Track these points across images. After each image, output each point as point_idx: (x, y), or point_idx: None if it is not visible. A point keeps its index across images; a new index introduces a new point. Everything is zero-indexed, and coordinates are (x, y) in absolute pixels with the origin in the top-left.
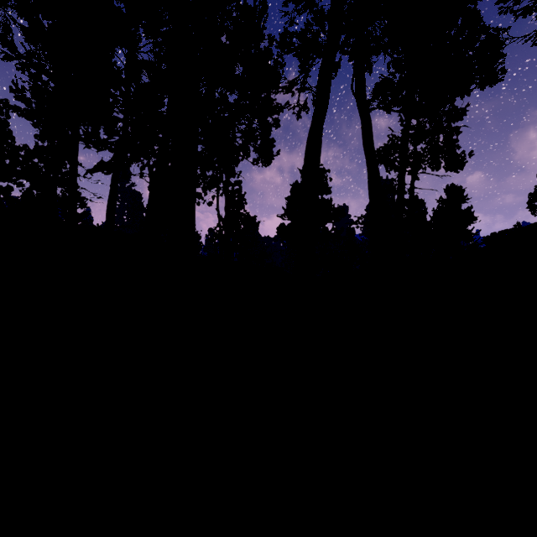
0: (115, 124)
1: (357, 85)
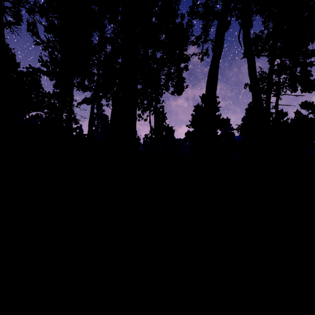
0: (93, 77)
1: (244, 33)
